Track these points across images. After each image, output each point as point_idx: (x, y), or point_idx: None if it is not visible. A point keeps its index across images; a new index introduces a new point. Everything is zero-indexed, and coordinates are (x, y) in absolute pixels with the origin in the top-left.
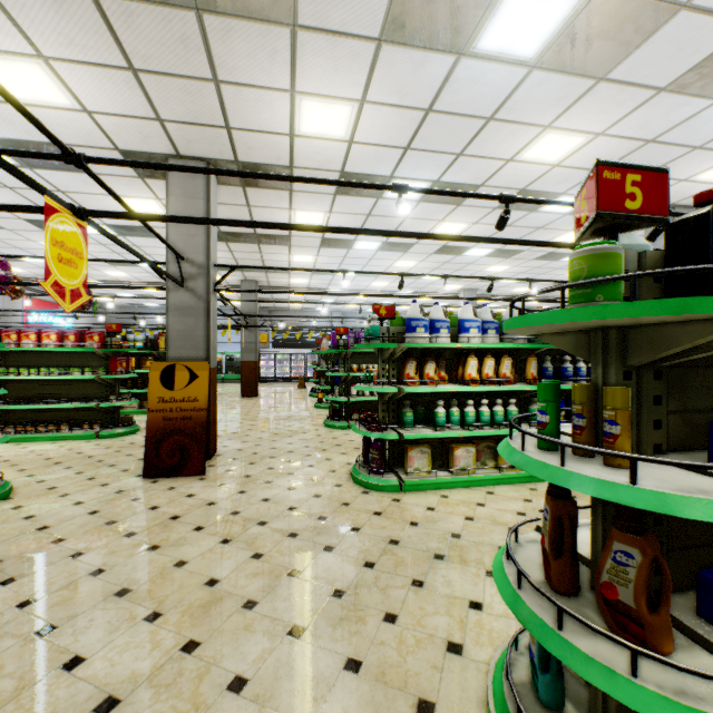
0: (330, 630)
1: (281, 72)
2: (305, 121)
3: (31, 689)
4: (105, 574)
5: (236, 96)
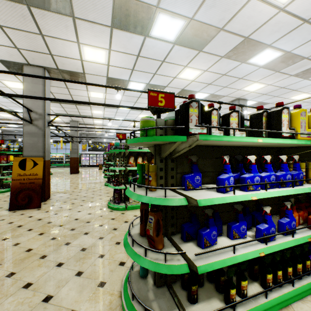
0: (75, 262)
1: (71, 34)
2: (86, 55)
3: None
4: None
5: (52, 42)
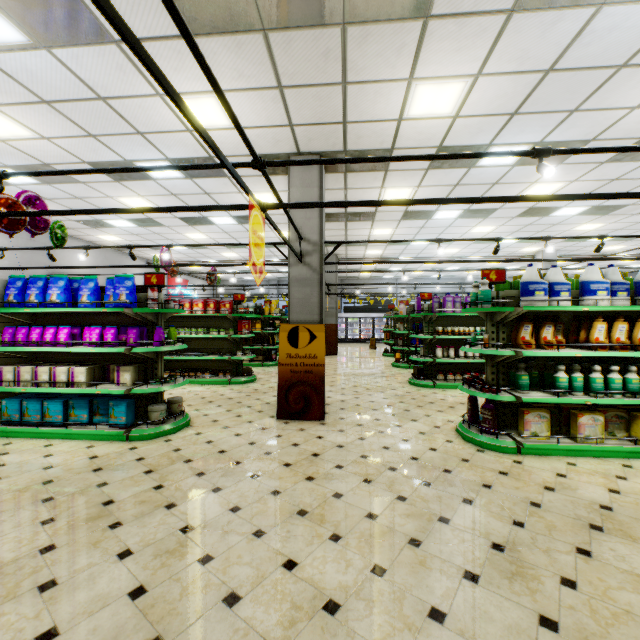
0: (506, 582)
1: (403, 64)
2: (415, 105)
3: (268, 578)
4: (282, 495)
5: (358, 93)
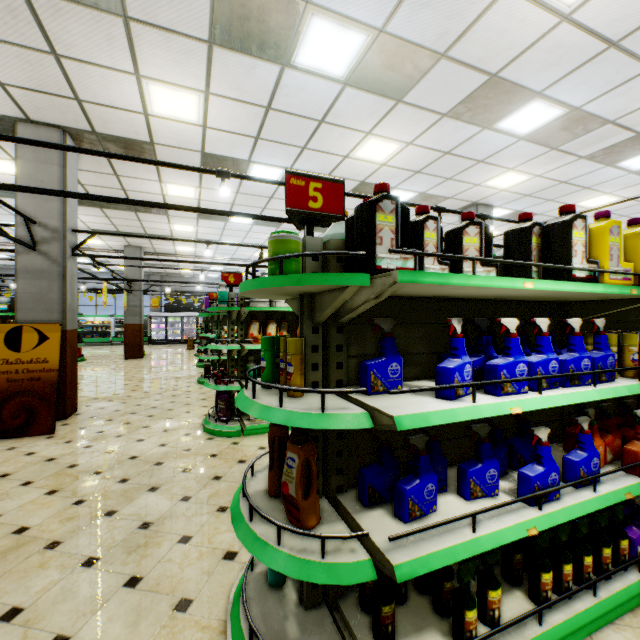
0: (124, 556)
1: (122, 56)
2: (157, 103)
3: None
4: None
5: (80, 71)
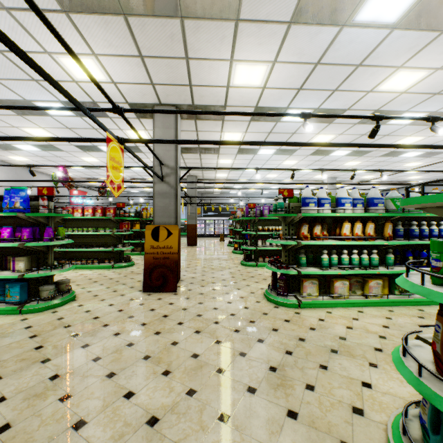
0: (272, 391)
1: (226, 49)
2: (237, 78)
3: (110, 406)
4: (134, 346)
5: (197, 66)
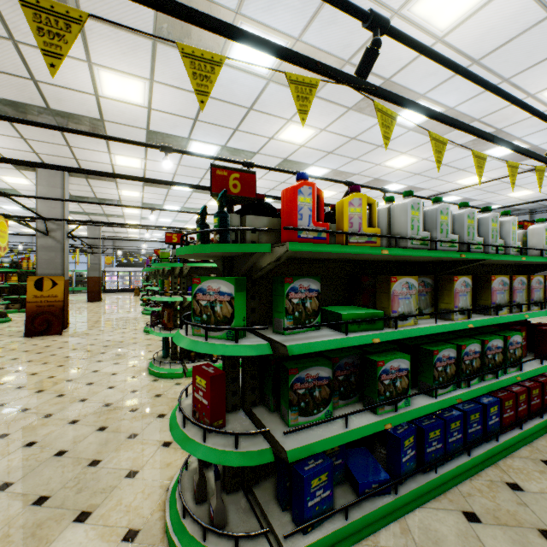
0: (112, 360)
1: (103, 148)
2: (119, 161)
3: (5, 375)
4: (19, 359)
5: (80, 151)
